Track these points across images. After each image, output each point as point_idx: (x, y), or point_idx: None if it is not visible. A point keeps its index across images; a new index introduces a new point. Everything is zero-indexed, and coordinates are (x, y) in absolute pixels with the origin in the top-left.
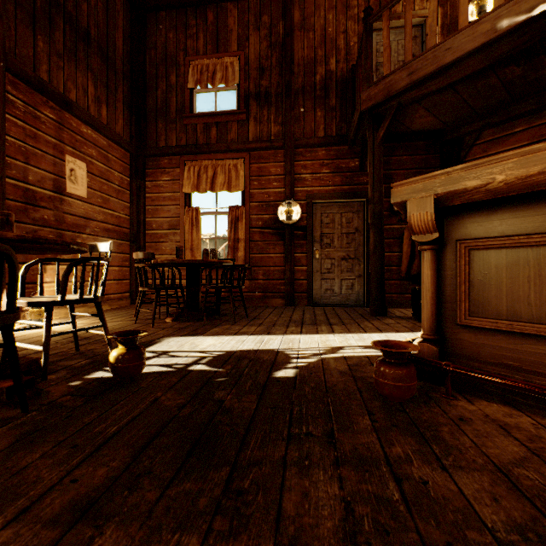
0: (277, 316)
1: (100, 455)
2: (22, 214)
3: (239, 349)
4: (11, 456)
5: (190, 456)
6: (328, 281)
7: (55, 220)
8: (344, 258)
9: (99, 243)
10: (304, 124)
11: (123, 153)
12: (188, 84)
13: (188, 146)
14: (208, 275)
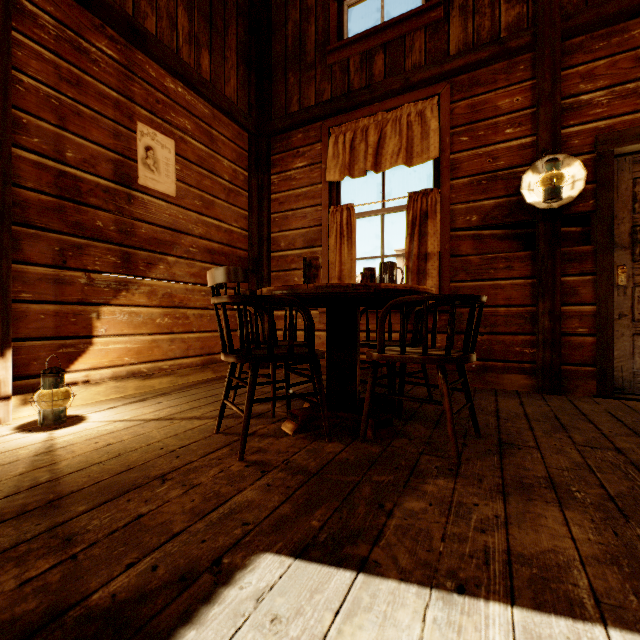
0: (561, 436)
1: None
2: (53, 216)
3: None
4: None
5: None
6: None
7: (116, 230)
8: None
9: None
10: None
11: (236, 132)
12: None
13: (333, 99)
14: (379, 326)
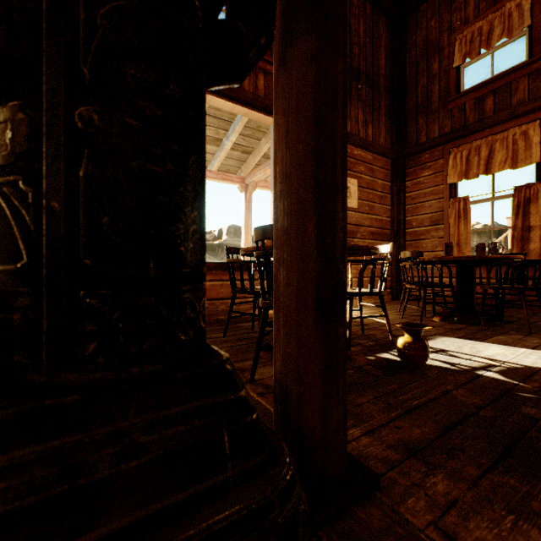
0: None
1: (410, 417)
2: None
3: None
4: (349, 394)
5: (506, 457)
6: None
7: None
8: None
9: (379, 246)
10: None
11: (384, 162)
12: (453, 63)
13: (453, 131)
14: (487, 274)
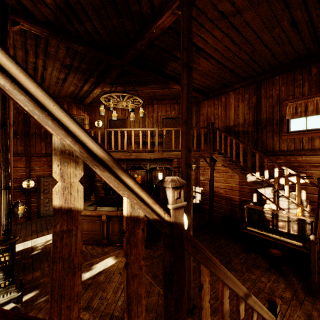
0: (25, 230)
1: None
2: None
3: (19, 250)
4: None
5: (25, 270)
6: (47, 207)
7: None
8: None
9: None
10: (36, 147)
11: None
12: None
13: None
14: None
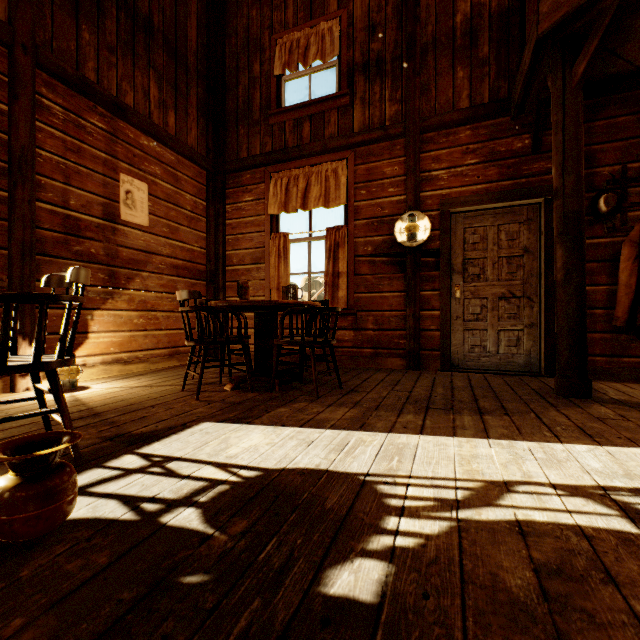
0: (389, 387)
1: None
2: (61, 247)
3: (291, 465)
4: None
5: None
6: (475, 332)
7: (105, 255)
8: (503, 297)
9: None
10: (435, 94)
11: (197, 171)
12: (273, 70)
13: (273, 152)
14: (280, 324)
